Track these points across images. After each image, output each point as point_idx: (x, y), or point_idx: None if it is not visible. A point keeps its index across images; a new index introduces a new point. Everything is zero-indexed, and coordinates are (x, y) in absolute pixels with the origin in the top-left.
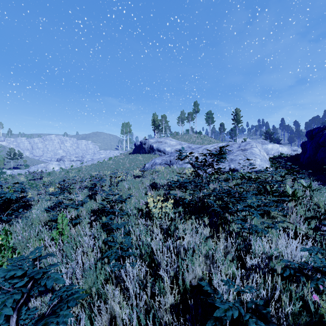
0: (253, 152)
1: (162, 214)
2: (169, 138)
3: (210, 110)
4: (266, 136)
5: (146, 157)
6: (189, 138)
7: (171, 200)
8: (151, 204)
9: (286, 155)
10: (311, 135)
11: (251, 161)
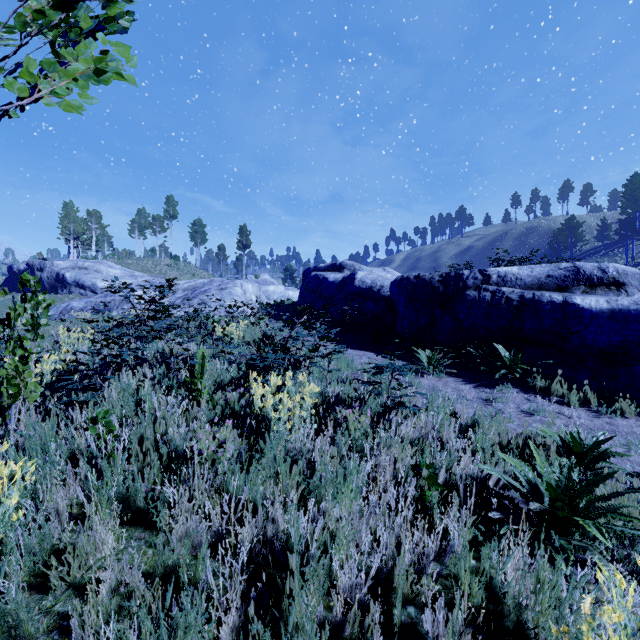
0: (233, 292)
1: (80, 345)
2: (108, 263)
3: (199, 219)
4: (286, 275)
5: (46, 298)
6: (155, 266)
7: (91, 330)
8: (63, 338)
9: (292, 301)
10: (304, 276)
11: (226, 303)
